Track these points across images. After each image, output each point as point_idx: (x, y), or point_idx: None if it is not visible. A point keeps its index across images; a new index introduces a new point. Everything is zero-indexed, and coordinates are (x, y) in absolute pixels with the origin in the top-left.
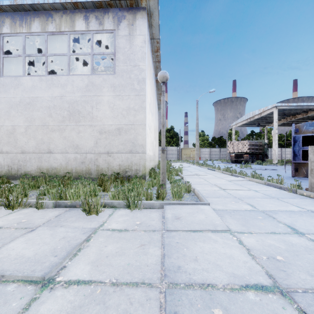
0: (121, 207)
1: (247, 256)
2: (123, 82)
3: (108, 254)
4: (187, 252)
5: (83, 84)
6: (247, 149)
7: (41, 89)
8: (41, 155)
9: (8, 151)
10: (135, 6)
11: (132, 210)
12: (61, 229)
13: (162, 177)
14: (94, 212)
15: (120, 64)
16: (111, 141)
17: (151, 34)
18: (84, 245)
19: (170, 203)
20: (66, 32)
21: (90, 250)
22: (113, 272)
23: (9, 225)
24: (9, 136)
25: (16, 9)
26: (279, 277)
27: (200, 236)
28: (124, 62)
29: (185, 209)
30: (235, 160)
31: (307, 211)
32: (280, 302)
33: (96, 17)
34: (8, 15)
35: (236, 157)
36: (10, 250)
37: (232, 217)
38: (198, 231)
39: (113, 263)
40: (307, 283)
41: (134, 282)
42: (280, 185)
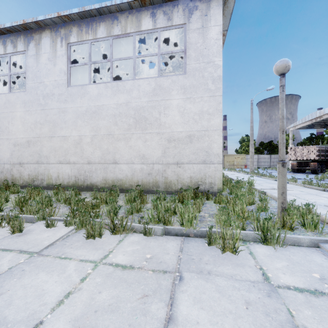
0: (250, 240)
1: None
2: (195, 82)
3: None
4: None
5: (150, 88)
6: (315, 156)
7: (106, 96)
8: (107, 165)
9: (75, 161)
10: None
11: (273, 247)
12: (219, 280)
13: (282, 198)
14: (227, 249)
15: (192, 62)
16: (181, 150)
17: None
18: (297, 325)
19: (327, 241)
20: (132, 33)
21: None
22: None
23: (139, 264)
24: (76, 146)
25: (83, 16)
26: None
27: None
28: (196, 59)
29: None
30: (298, 168)
31: None
32: None
33: (164, 12)
34: (75, 24)
35: (299, 165)
36: (196, 325)
37: None
38: None
39: None
40: None
41: None
42: None
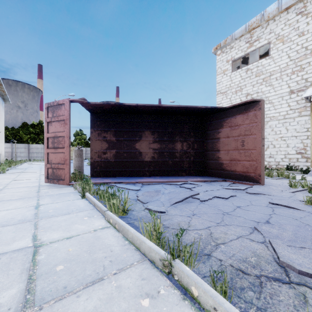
0: None
1: None
2: None
3: None
4: None
5: None
6: None
7: None
8: None
9: None
10: None
11: None
12: None
13: None
14: None
15: None
16: None
17: None
18: None
19: None
20: None
21: None
22: None
23: None
24: None
25: None
26: None
27: None
28: None
29: None
30: None
31: (38, 185)
32: None
33: None
34: None
35: None
36: None
37: None
38: None
39: None
40: None
41: None
42: None
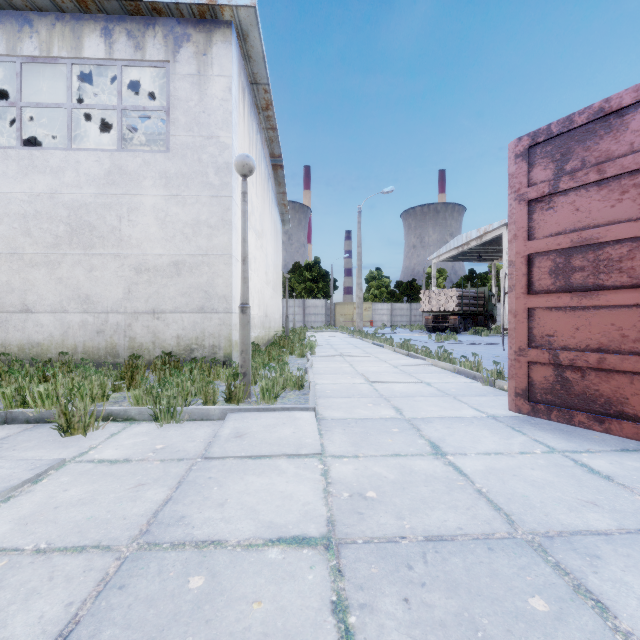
0: (146, 419)
1: (317, 495)
2: (185, 168)
3: (60, 504)
4: (215, 493)
5: (101, 170)
6: (455, 306)
7: (6, 175)
8: (7, 316)
9: None
10: (210, 17)
11: (164, 424)
12: None
13: (242, 360)
14: (80, 430)
15: (180, 132)
16: (161, 288)
17: (250, 73)
18: (23, 490)
19: (241, 410)
20: (64, 60)
21: (29, 498)
22: (51, 532)
23: None
24: None
25: None
26: (344, 524)
27: (261, 466)
28: (189, 128)
29: (264, 420)
30: (434, 326)
31: (487, 416)
32: (314, 559)
33: (129, 33)
34: None
35: (435, 320)
36: None
37: (345, 431)
38: (263, 458)
39: (61, 517)
40: (382, 529)
41: (80, 546)
42: (474, 372)
